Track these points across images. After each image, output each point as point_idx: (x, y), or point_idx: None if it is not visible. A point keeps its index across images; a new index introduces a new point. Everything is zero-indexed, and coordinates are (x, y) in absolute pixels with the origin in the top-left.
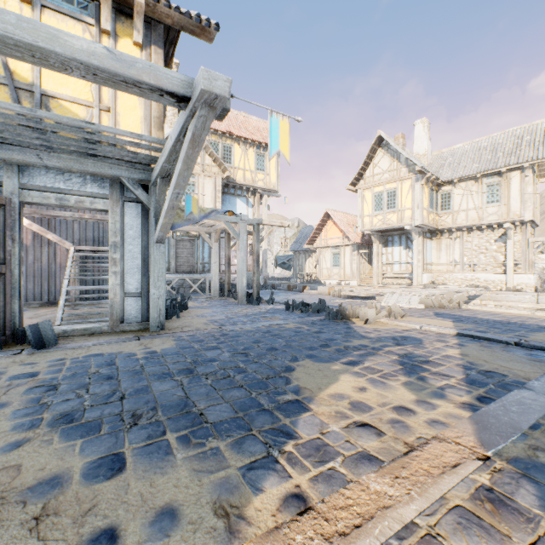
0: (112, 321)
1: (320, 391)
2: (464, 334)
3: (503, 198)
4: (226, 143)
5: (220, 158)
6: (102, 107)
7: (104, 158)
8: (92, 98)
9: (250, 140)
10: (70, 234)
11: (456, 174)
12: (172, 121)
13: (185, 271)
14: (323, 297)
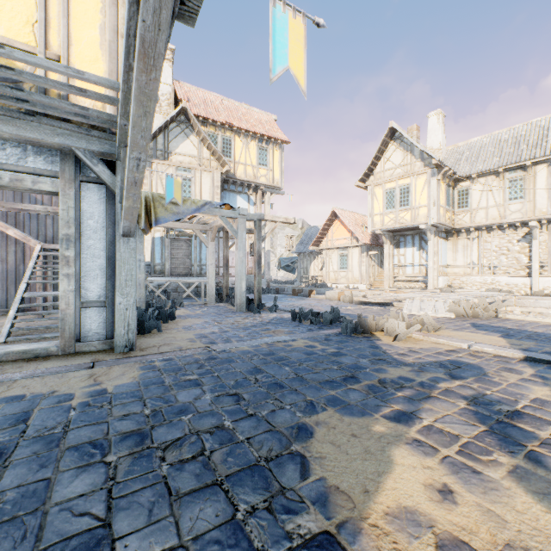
0: (64, 339)
1: (368, 500)
2: (536, 358)
3: (528, 194)
4: (226, 135)
5: (219, 151)
6: (49, 55)
7: (45, 119)
8: (35, 42)
9: (252, 133)
10: (41, 231)
11: (474, 169)
12: (167, 111)
13: (180, 273)
14: (332, 303)
